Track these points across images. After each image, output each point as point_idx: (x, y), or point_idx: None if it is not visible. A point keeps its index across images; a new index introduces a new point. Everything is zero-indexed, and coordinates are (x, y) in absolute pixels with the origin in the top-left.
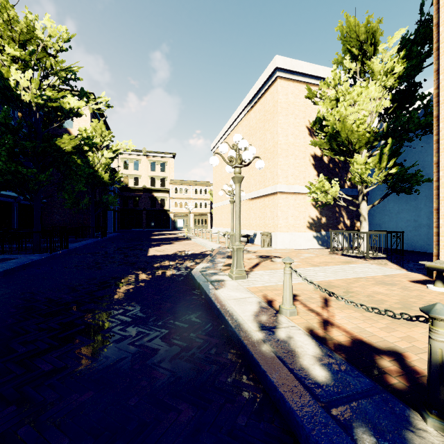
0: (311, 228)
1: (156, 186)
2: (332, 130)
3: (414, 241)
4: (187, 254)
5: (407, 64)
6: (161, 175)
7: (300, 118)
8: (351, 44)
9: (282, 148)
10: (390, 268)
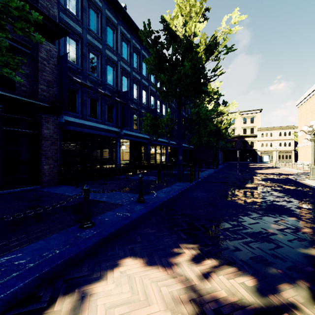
0: None
1: (247, 133)
2: None
3: None
4: (281, 173)
5: None
6: (251, 126)
7: None
8: None
9: None
10: None
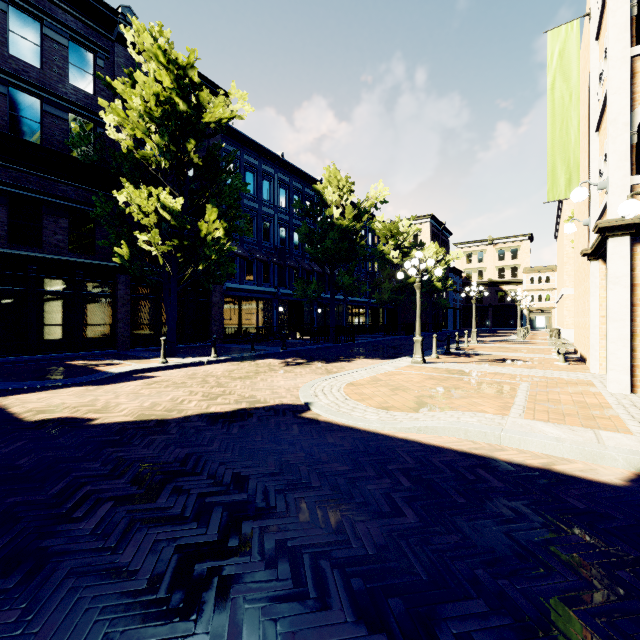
0: None
1: (505, 277)
2: None
3: None
4: None
5: None
6: (512, 264)
7: None
8: None
9: (568, 256)
10: None
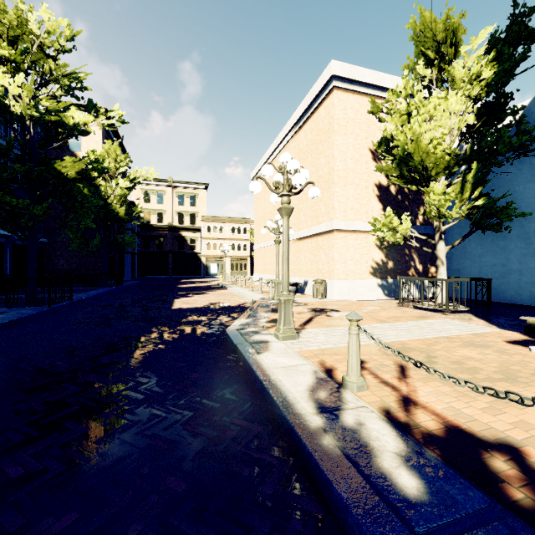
0: (375, 274)
1: (184, 223)
2: (403, 152)
3: (502, 291)
4: (222, 307)
5: (498, 68)
6: (191, 211)
7: (361, 138)
8: (426, 45)
9: (339, 175)
10: (478, 325)
